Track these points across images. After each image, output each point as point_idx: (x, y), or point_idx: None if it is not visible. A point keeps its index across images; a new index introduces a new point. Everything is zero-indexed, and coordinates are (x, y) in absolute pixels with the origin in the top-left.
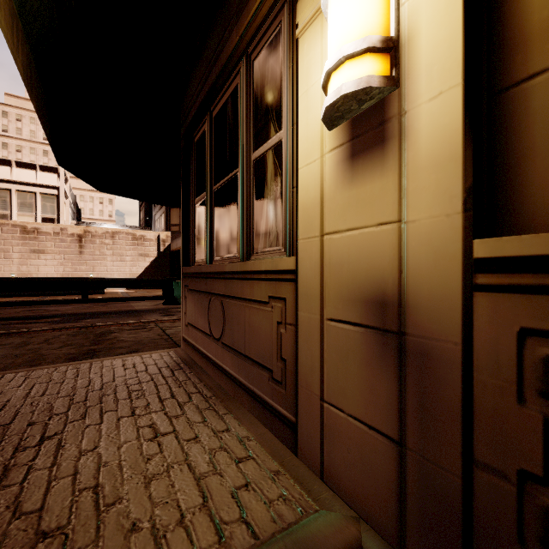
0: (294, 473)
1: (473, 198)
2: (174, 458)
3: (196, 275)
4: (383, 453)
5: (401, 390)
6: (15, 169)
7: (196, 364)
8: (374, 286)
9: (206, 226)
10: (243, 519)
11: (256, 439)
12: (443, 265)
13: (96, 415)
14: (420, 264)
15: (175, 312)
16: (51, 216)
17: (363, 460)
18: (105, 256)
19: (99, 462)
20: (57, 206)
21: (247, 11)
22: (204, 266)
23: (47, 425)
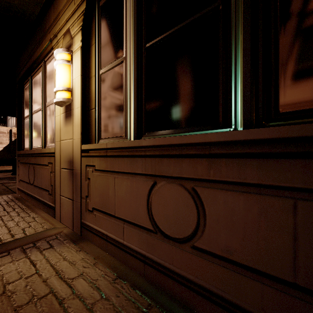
0: (51, 222)
1: (82, 135)
2: None
3: (23, 155)
4: (71, 204)
5: (73, 185)
6: None
7: (23, 198)
8: (69, 157)
9: (29, 131)
10: (23, 233)
11: (41, 217)
12: (78, 151)
13: None
14: (76, 151)
15: None
16: None
17: (67, 209)
18: None
19: None
20: None
21: (42, 45)
22: (27, 150)
23: None
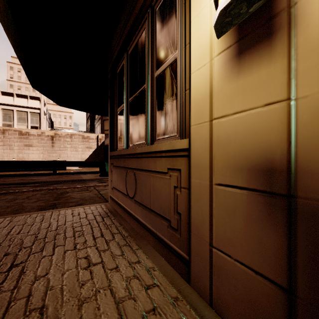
0: (189, 300)
1: None
2: (101, 284)
3: (118, 157)
4: (271, 296)
5: (291, 245)
6: (15, 98)
7: (118, 213)
8: (261, 157)
9: (124, 125)
10: None
11: (159, 269)
12: None
13: (50, 248)
14: (313, 134)
15: (106, 181)
16: (36, 125)
17: (249, 298)
18: (67, 148)
19: (47, 286)
20: (39, 119)
21: None
22: (123, 150)
23: (17, 255)
